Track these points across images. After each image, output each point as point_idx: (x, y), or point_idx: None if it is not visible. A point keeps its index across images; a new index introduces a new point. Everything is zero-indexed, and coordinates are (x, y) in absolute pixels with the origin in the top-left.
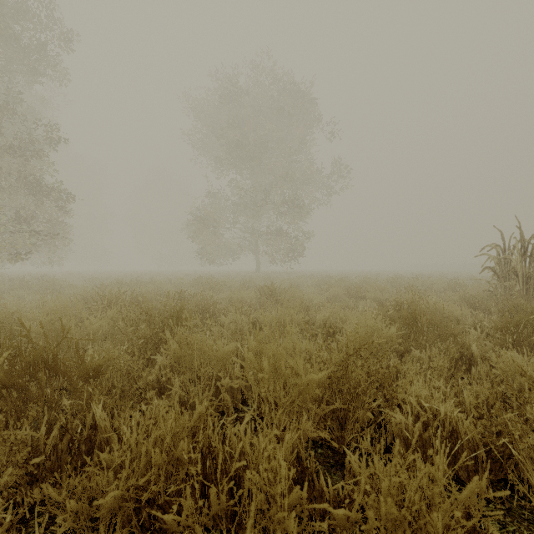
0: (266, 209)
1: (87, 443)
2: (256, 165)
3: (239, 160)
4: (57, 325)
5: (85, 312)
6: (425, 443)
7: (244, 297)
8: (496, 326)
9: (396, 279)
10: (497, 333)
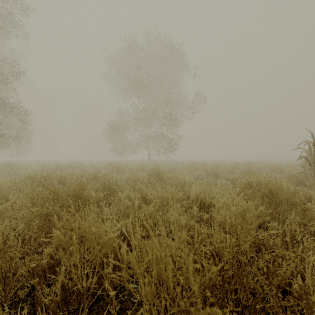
0: (154, 122)
1: None
2: (148, 94)
3: (137, 91)
4: None
5: None
6: None
7: (138, 177)
8: None
9: (237, 165)
10: None
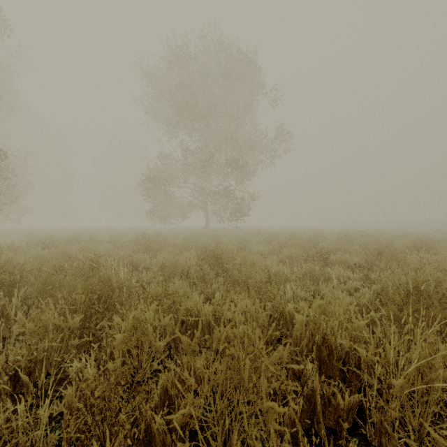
0: (215, 170)
1: None
2: (205, 126)
3: (189, 121)
4: None
5: None
6: None
7: (180, 264)
8: None
9: (349, 237)
10: None
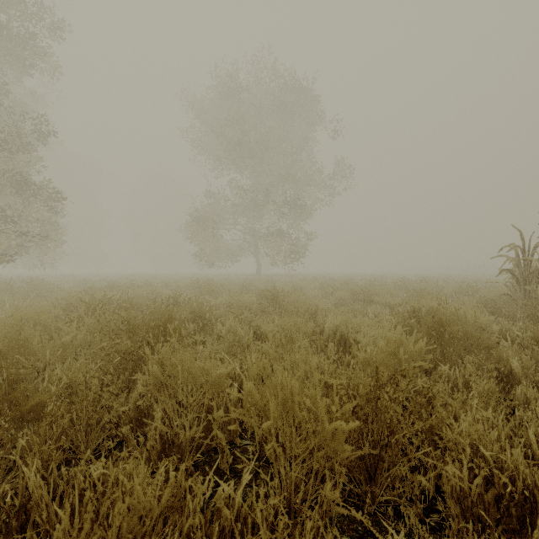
0: (267, 210)
1: (19, 516)
2: (257, 164)
3: (239, 159)
4: (19, 339)
5: (53, 322)
6: (489, 507)
7: (244, 302)
8: (535, 337)
9: (404, 282)
10: (531, 343)
